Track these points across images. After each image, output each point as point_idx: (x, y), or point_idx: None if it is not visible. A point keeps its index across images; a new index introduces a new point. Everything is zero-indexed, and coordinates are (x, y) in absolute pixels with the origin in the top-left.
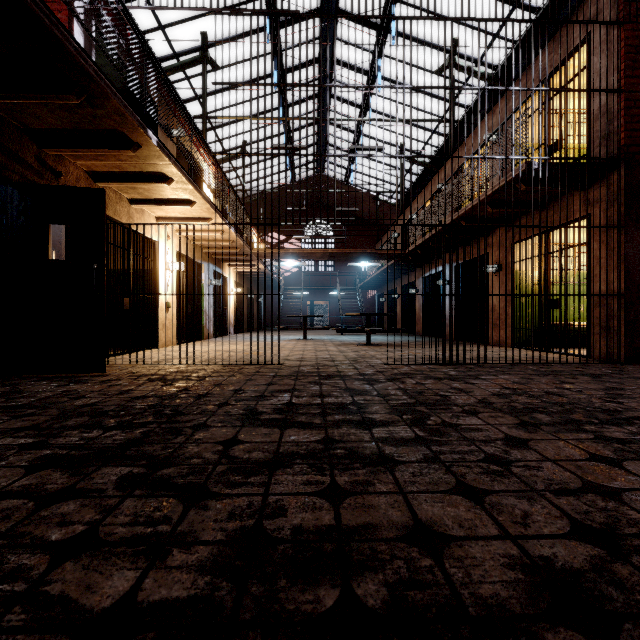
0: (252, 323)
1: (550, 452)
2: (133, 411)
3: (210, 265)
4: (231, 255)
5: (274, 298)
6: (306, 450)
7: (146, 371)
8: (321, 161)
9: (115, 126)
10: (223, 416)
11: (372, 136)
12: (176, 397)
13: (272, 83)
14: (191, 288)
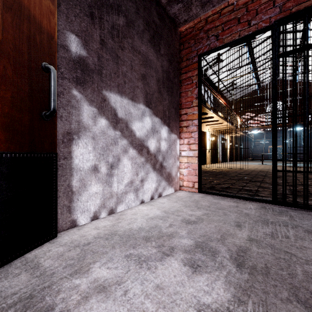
0: (237, 157)
1: (302, 180)
2: (216, 172)
3: (220, 135)
4: (228, 131)
5: (248, 145)
6: (249, 176)
7: (210, 168)
8: (262, 106)
9: (204, 111)
10: (234, 173)
11: (309, 55)
12: (222, 171)
13: (245, 86)
14: (214, 145)
